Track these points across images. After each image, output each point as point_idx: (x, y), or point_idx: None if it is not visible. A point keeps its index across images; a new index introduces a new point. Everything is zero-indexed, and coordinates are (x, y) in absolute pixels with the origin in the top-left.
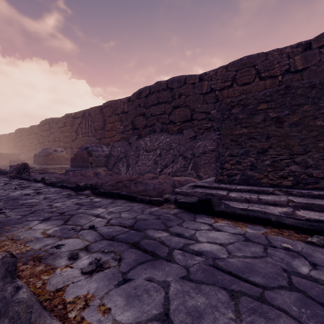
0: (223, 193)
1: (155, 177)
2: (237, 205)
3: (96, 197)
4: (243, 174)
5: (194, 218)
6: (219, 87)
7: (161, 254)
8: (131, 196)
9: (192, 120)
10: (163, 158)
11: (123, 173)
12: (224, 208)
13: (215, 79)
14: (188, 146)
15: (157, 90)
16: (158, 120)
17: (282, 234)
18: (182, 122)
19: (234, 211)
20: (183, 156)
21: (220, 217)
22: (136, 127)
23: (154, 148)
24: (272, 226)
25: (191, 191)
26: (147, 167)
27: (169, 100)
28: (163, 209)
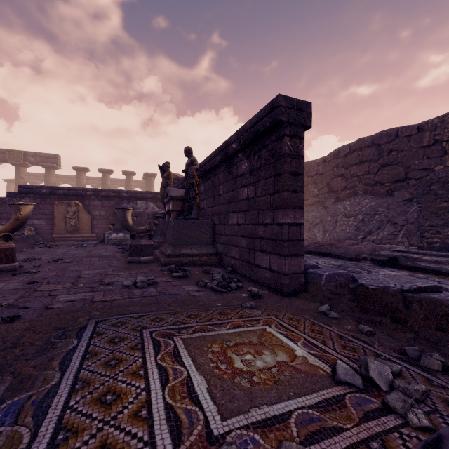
0: (417, 256)
1: (355, 243)
2: (424, 264)
3: (306, 254)
4: (442, 242)
5: (382, 268)
6: (447, 137)
7: (356, 272)
8: (335, 254)
9: (406, 179)
10: (366, 224)
11: (319, 239)
12: (408, 264)
13: (441, 128)
14: (399, 211)
15: (359, 148)
16: (360, 181)
17: (444, 278)
18: (392, 183)
19: (415, 265)
20: (392, 222)
21: (404, 269)
22: (333, 190)
23: (355, 213)
24: (441, 275)
25: (387, 254)
26: (347, 234)
27: (375, 158)
28: (360, 263)
